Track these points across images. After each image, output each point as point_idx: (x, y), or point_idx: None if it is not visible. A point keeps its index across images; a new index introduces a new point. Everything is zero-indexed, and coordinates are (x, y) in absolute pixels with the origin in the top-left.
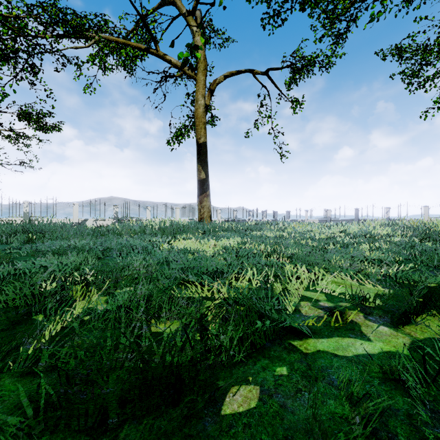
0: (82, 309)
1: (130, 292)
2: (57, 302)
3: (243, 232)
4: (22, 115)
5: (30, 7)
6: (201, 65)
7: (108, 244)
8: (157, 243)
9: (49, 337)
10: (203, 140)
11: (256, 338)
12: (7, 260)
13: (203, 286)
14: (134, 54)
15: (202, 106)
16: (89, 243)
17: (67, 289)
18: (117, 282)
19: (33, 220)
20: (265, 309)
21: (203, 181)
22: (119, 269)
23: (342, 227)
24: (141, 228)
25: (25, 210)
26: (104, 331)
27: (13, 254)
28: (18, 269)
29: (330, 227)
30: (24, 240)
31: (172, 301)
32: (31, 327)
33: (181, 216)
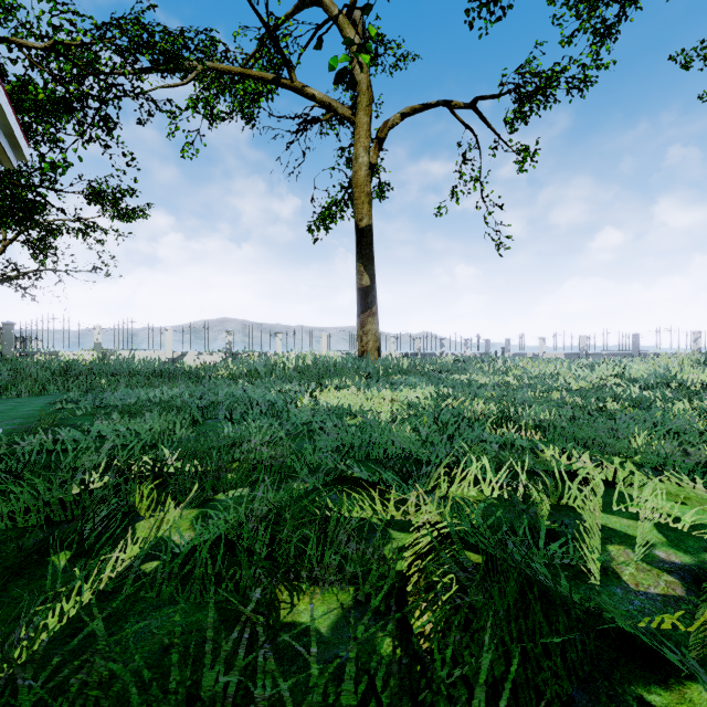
0: (140, 550)
1: (241, 500)
2: (94, 531)
3: (434, 375)
4: (92, 195)
5: (102, 27)
6: (364, 99)
7: (212, 396)
8: (293, 395)
9: (37, 656)
10: (366, 222)
11: (546, 679)
12: (50, 424)
13: (381, 491)
14: (256, 90)
15: (365, 166)
16: (183, 394)
17: (124, 491)
18: (218, 479)
19: (107, 354)
20: (555, 589)
21: (367, 290)
22: (224, 448)
23: (616, 368)
24: (266, 368)
25: (96, 339)
26: (147, 689)
27: (65, 410)
28: (59, 442)
29: (592, 368)
30: (87, 388)
31: (324, 532)
32: (38, 587)
33: (329, 347)
